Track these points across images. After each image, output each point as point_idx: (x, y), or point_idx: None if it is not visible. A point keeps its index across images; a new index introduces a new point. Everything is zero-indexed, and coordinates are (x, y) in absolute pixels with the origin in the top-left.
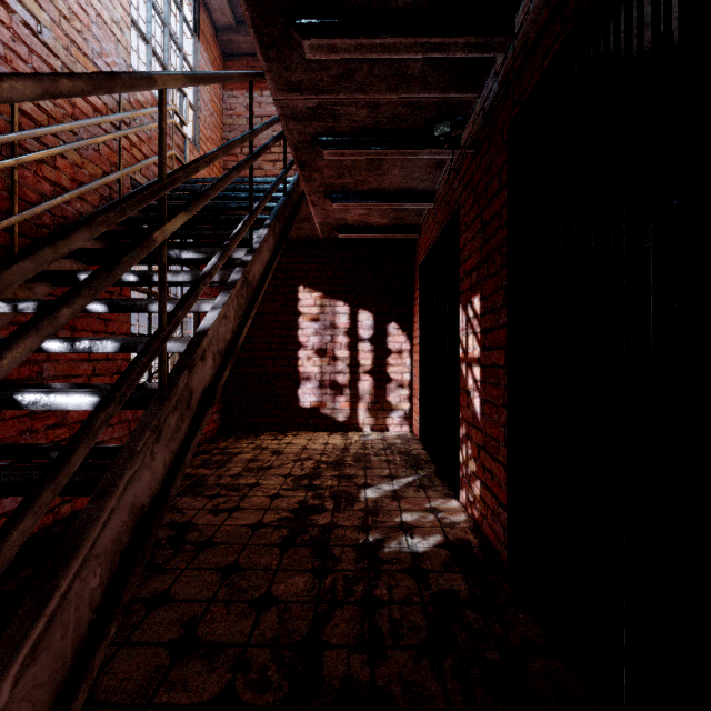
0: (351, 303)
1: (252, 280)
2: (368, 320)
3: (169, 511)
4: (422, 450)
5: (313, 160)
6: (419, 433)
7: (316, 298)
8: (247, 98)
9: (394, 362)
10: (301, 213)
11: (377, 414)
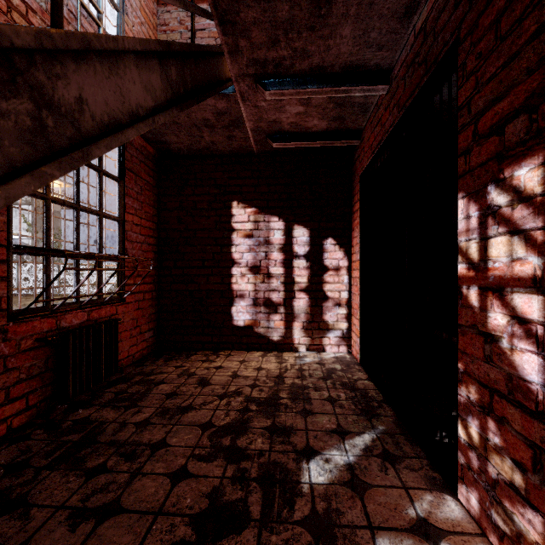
0: (286, 219)
1: (73, 105)
2: (303, 236)
3: (10, 512)
4: (368, 381)
5: (237, 8)
6: (360, 357)
7: (249, 213)
8: (180, 12)
9: (331, 280)
10: (231, 114)
11: (312, 334)
